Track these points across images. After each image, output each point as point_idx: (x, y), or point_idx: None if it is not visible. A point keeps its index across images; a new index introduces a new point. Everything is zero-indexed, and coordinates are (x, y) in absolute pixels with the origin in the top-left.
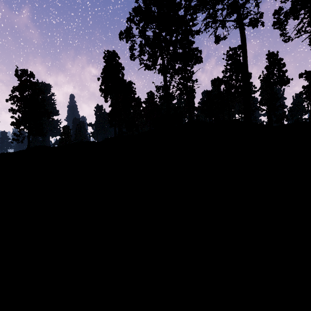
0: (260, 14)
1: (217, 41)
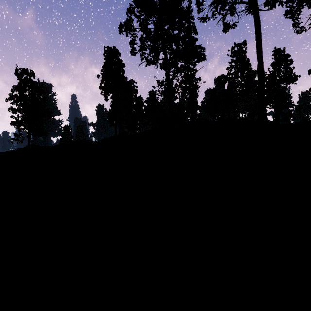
0: None
1: (226, 28)
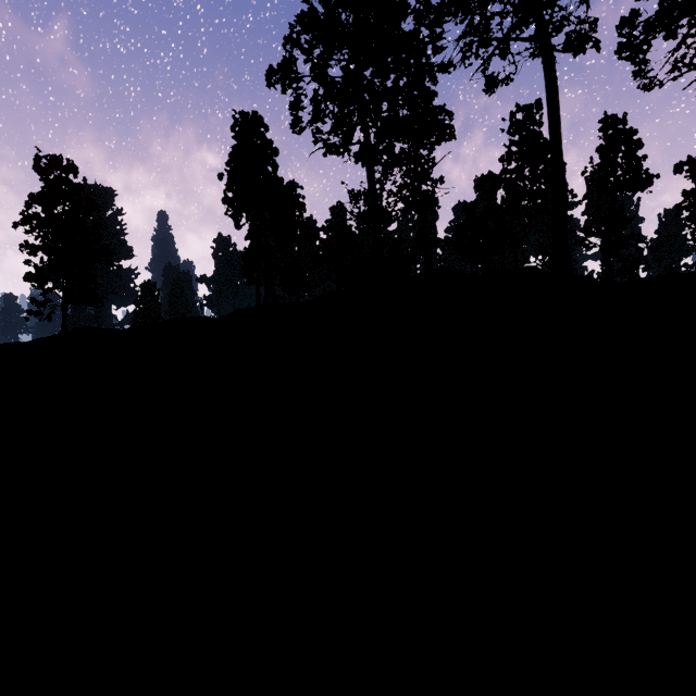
0: (590, 24)
1: (490, 86)
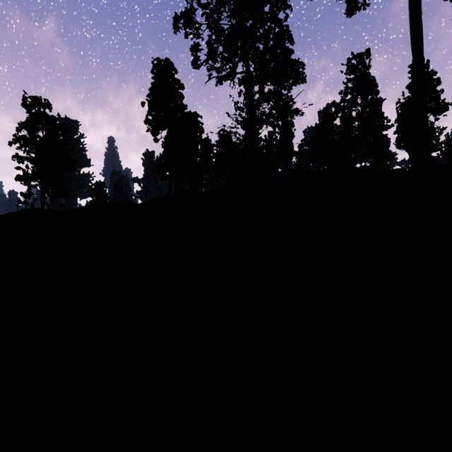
0: None
1: (351, 9)
